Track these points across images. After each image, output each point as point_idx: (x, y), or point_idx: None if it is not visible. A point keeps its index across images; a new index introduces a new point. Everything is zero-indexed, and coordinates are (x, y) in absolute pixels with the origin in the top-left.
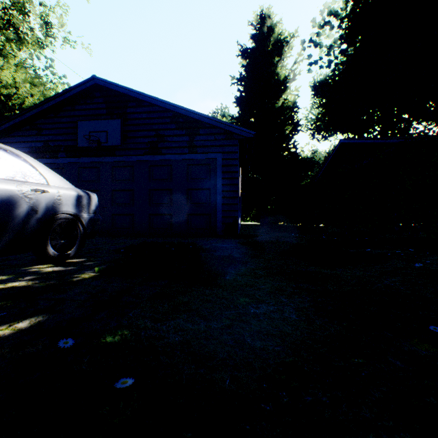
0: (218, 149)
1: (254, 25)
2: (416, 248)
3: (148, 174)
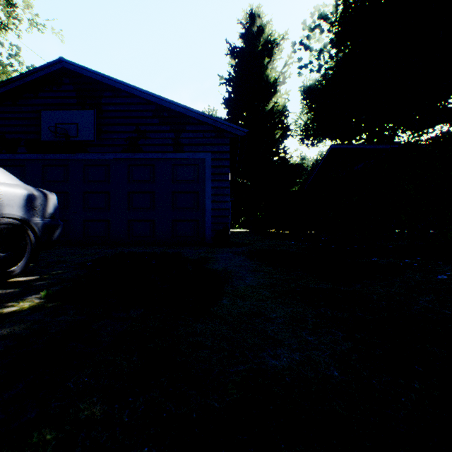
0: (207, 148)
1: (244, 24)
2: (420, 257)
3: (126, 175)
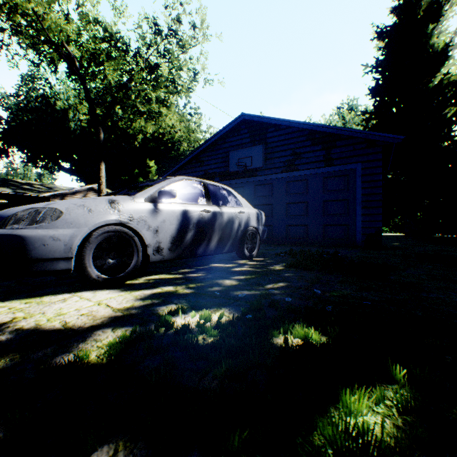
0: (357, 159)
1: None
2: None
3: (285, 190)
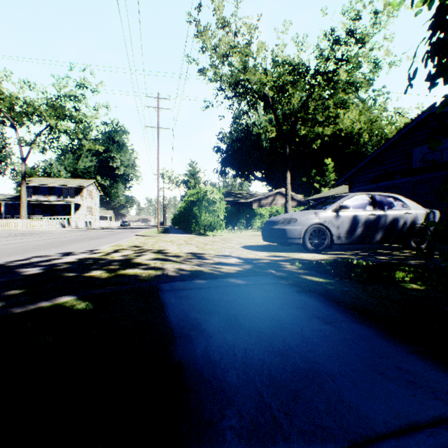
0: None
1: None
2: None
3: None
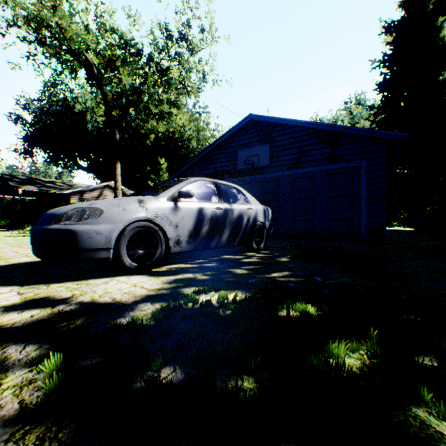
0: (362, 156)
1: None
2: None
3: (291, 186)
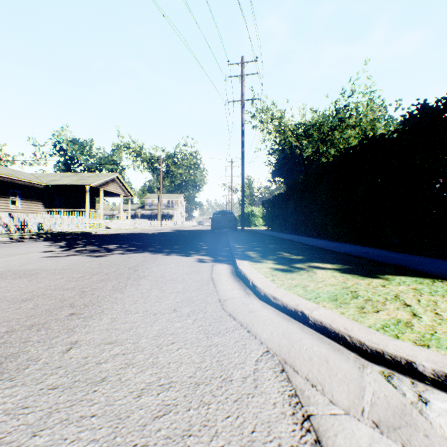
0: None
1: None
2: None
3: None
